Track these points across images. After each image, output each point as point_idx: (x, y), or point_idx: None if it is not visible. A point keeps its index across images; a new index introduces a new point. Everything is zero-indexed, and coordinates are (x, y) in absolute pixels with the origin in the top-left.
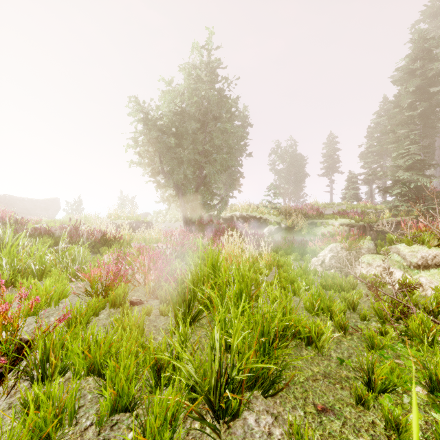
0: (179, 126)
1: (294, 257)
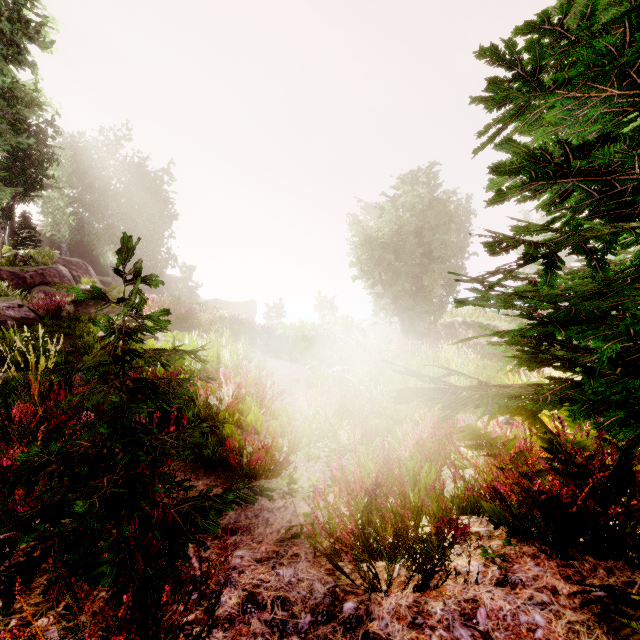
0: (397, 241)
1: (504, 364)
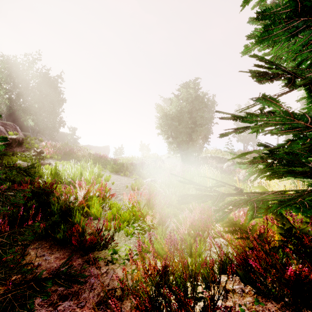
0: (179, 116)
1: (231, 176)
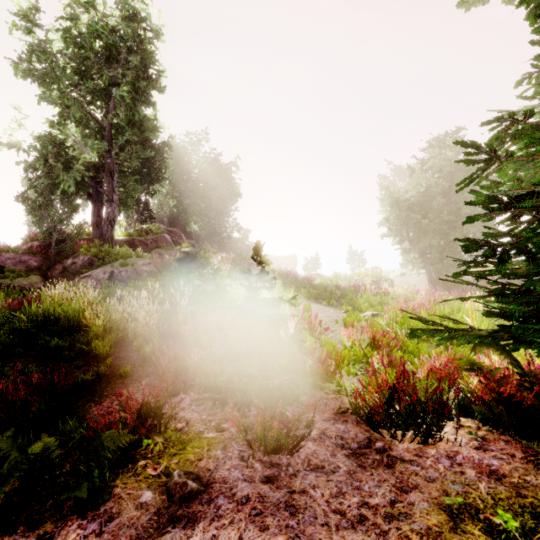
0: (424, 202)
1: None
